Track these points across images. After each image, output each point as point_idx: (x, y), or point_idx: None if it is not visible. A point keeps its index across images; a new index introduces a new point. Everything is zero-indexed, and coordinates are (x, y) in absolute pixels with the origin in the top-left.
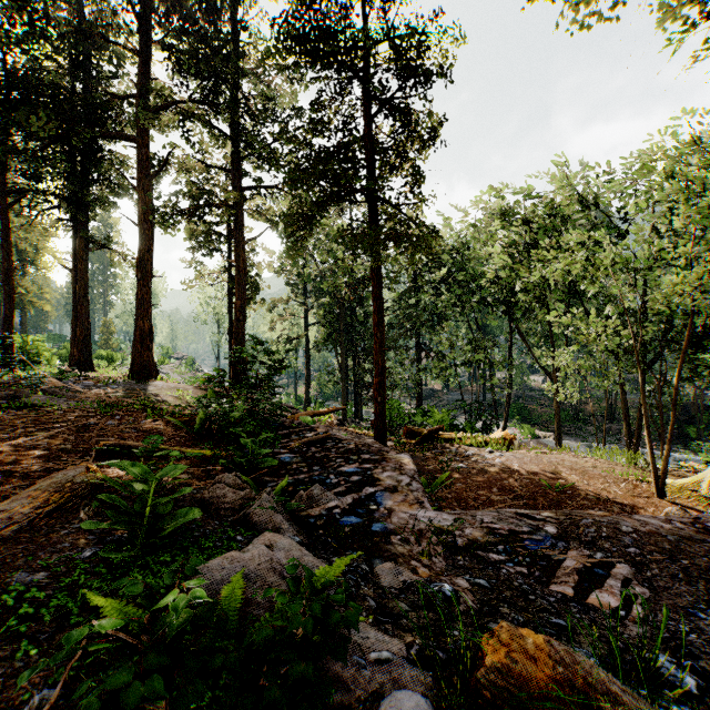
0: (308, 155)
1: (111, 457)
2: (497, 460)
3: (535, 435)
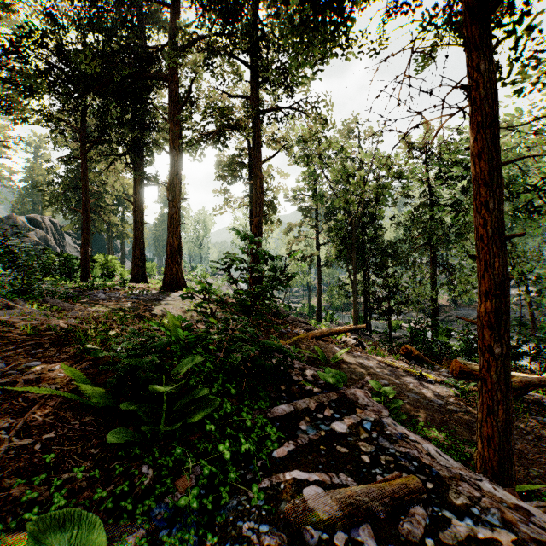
0: None
1: None
2: None
3: None
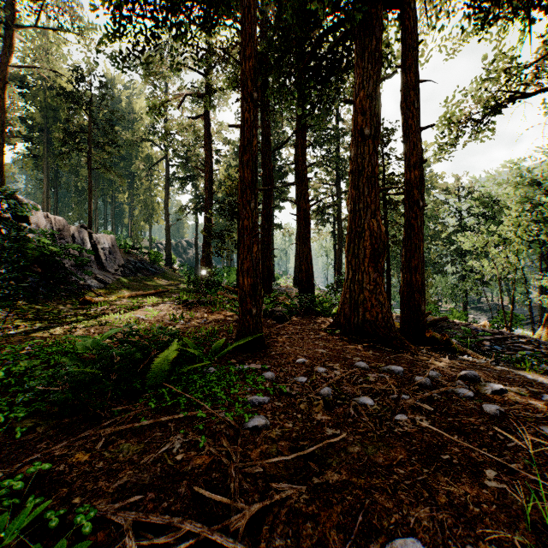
0: None
1: None
2: None
3: None
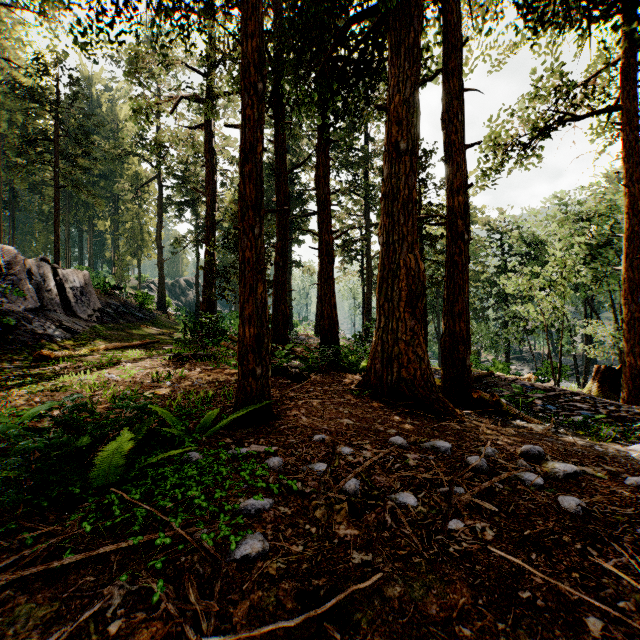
0: None
1: None
2: None
3: None
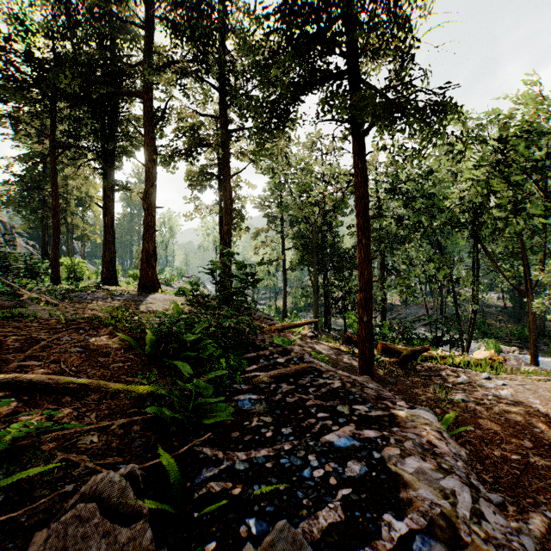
0: (281, 38)
1: (4, 397)
2: (505, 393)
3: (500, 350)
